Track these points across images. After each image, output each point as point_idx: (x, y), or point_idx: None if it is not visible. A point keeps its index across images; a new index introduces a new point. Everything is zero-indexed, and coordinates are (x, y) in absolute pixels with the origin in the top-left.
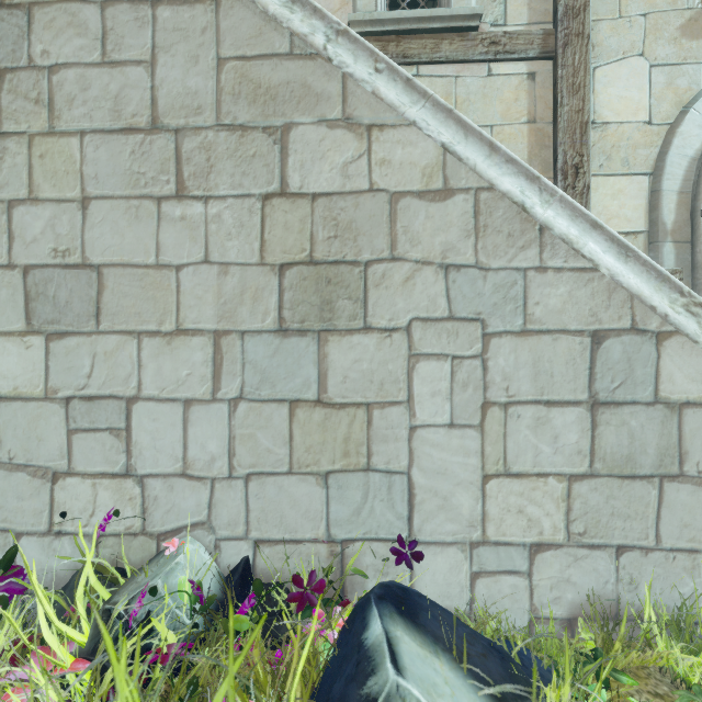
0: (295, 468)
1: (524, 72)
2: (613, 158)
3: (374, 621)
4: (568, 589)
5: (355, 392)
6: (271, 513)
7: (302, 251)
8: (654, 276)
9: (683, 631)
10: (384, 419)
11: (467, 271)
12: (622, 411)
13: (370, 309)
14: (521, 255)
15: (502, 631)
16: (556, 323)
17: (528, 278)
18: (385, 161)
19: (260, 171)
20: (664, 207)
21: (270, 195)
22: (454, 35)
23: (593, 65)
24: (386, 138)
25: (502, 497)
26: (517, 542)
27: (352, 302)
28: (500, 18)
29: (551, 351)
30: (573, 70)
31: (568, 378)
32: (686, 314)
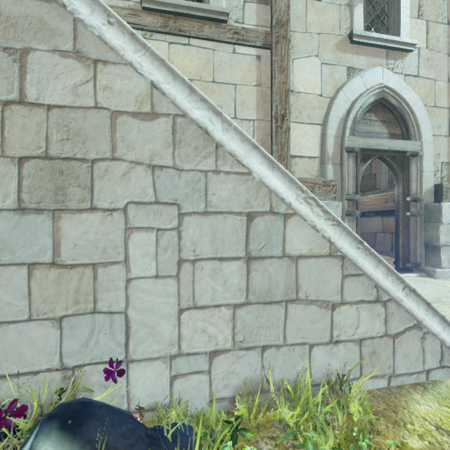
0: (34, 316)
1: (254, 55)
2: (303, 113)
3: (30, 440)
4: (233, 378)
5: (84, 255)
6: (11, 353)
7: (38, 148)
8: (288, 180)
9: (291, 394)
10: (107, 275)
11: (168, 170)
12: (265, 263)
13: (95, 195)
14: (204, 161)
15: (192, 412)
16: (226, 207)
17: (208, 177)
18: (107, 88)
19: (0, 82)
20: (328, 144)
21: (9, 102)
22: (212, 23)
23: (292, 57)
24: (109, 71)
25: (192, 323)
26: (201, 352)
27: (81, 189)
28: (240, 18)
29: (223, 225)
30: (281, 58)
31: (233, 243)
32: (305, 203)
